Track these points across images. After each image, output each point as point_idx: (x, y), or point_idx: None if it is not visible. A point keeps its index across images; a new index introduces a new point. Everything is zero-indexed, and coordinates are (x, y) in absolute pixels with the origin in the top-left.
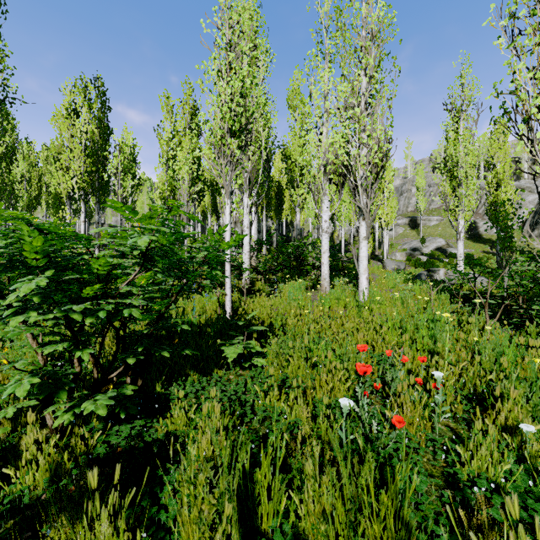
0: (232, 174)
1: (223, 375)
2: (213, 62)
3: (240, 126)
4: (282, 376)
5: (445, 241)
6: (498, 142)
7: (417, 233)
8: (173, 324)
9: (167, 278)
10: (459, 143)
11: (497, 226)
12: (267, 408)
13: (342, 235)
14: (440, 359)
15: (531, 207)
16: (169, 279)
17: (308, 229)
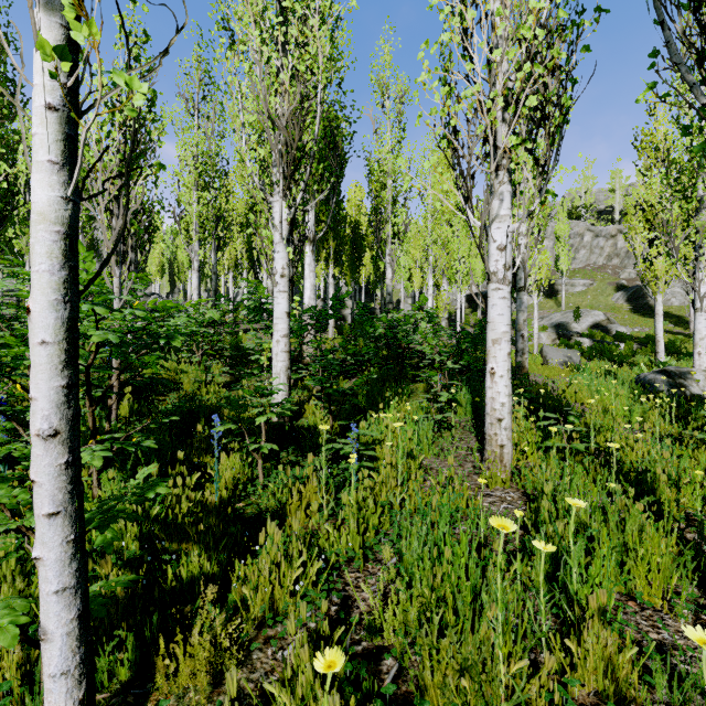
0: None
1: None
2: None
3: None
4: None
5: (605, 315)
6: None
7: (555, 303)
8: None
9: None
10: (705, 125)
11: None
12: None
13: (458, 305)
14: None
15: None
16: None
17: (396, 299)
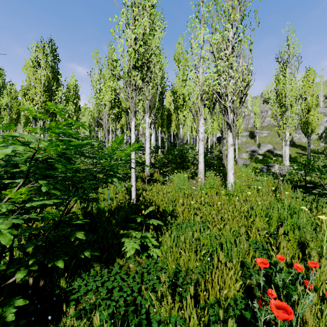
0: (136, 98)
1: (123, 264)
2: (122, 16)
3: (141, 63)
4: (174, 268)
5: (272, 146)
6: (308, 83)
7: (254, 141)
8: (68, 232)
9: (53, 190)
10: (286, 83)
11: (308, 137)
12: (162, 314)
13: (209, 142)
14: (323, 259)
15: (325, 125)
16: (55, 192)
17: (186, 139)
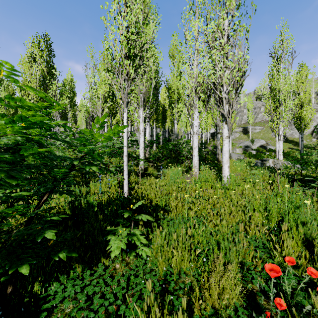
0: (128, 88)
1: (109, 264)
2: (113, 3)
3: (134, 52)
4: (166, 269)
5: (265, 141)
6: (301, 79)
7: (247, 136)
8: (35, 231)
9: (8, 179)
10: (280, 78)
11: (301, 132)
12: None
13: (203, 138)
14: None
15: (317, 120)
16: (9, 181)
17: (181, 135)
